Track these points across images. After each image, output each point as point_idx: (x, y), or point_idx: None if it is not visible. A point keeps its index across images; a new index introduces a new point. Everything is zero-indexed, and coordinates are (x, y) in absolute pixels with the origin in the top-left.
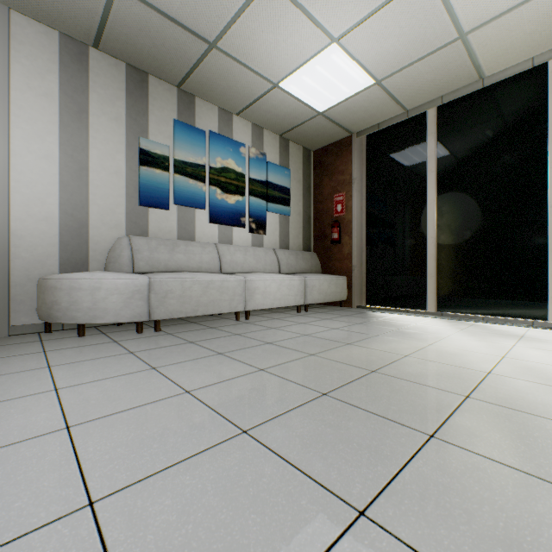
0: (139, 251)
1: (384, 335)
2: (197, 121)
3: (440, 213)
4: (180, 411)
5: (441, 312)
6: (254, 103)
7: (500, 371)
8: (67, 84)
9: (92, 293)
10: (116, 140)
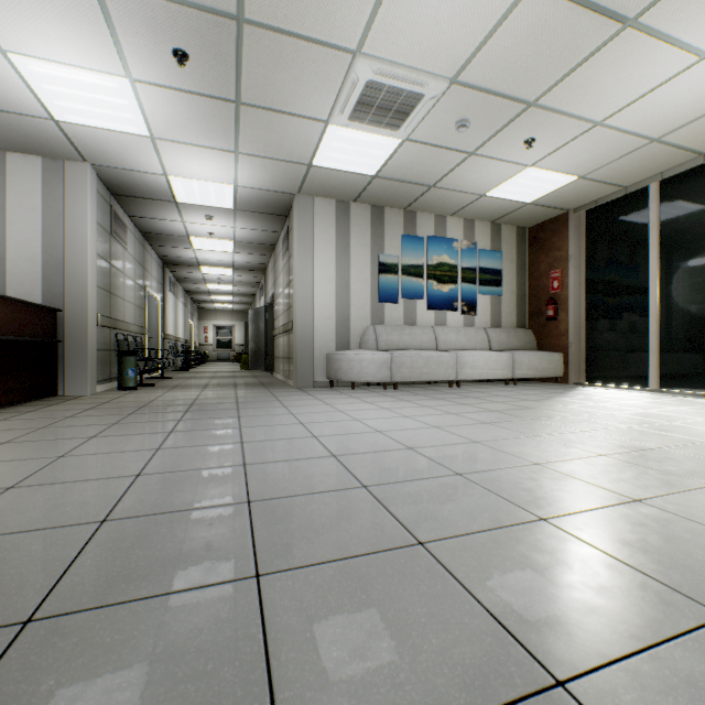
0: (380, 335)
1: (566, 399)
2: (417, 231)
3: (663, 288)
4: (425, 409)
5: (660, 389)
6: (465, 208)
7: (622, 413)
8: (339, 231)
9: (360, 363)
10: (365, 259)
